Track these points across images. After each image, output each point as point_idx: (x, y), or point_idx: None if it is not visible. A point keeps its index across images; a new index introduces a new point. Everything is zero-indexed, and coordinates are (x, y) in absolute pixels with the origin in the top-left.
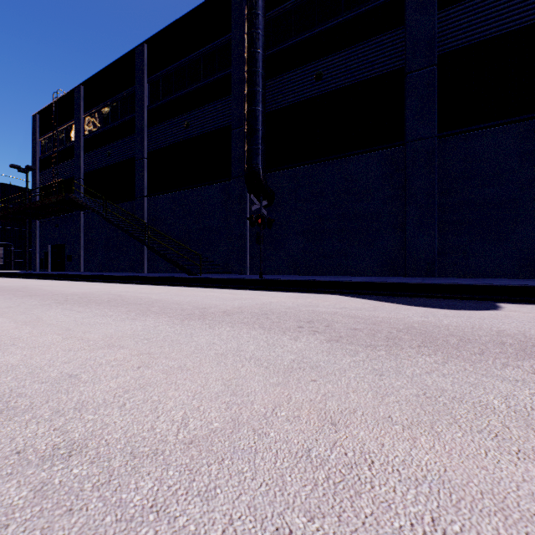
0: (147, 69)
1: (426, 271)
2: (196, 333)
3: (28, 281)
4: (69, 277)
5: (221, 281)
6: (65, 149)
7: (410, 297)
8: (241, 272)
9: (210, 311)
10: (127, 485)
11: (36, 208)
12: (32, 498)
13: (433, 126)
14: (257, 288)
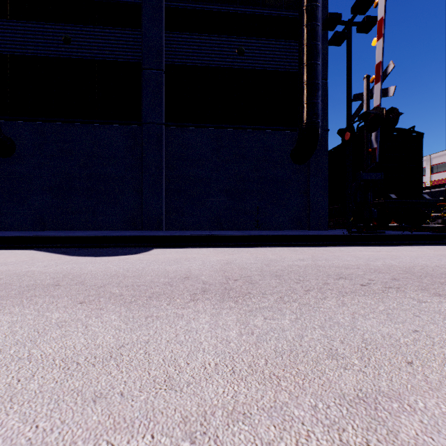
0: None
1: (157, 225)
2: None
3: None
4: None
5: None
6: None
7: (104, 247)
8: None
9: None
10: None
11: None
12: None
13: (161, 116)
14: None
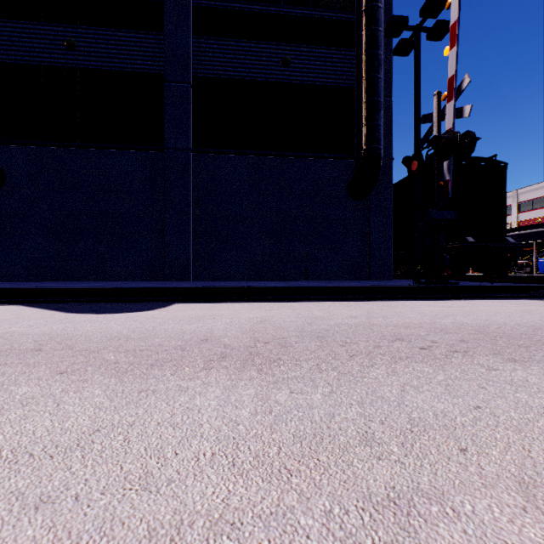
0: None
1: (182, 275)
2: None
3: None
4: None
5: None
6: None
7: (113, 302)
8: None
9: None
10: None
11: None
12: None
13: (188, 140)
14: None
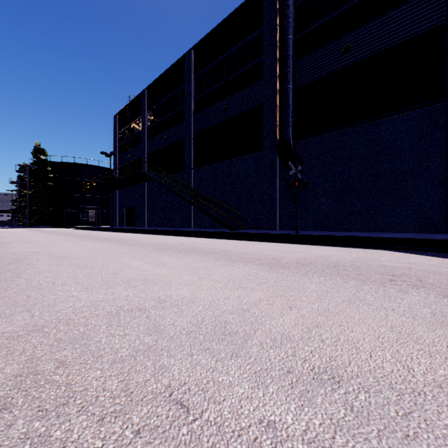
0: (193, 69)
1: None
2: (298, 281)
3: (118, 234)
4: (142, 231)
5: (262, 235)
6: (135, 137)
7: None
8: (271, 228)
9: (283, 261)
10: (432, 420)
11: (117, 182)
12: (355, 417)
13: None
14: (298, 242)
